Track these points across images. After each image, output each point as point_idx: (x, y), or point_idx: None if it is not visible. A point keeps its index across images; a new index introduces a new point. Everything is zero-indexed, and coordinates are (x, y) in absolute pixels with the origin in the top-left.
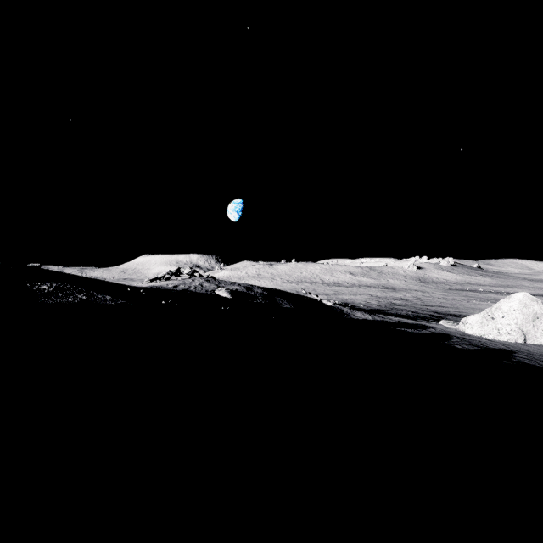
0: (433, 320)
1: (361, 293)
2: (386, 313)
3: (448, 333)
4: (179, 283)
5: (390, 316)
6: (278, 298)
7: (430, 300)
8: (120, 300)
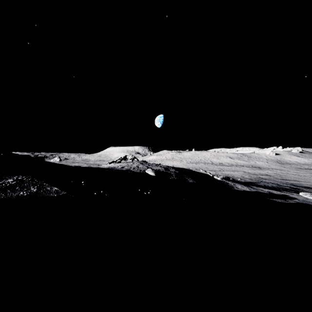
0: (293, 191)
1: (238, 170)
2: (257, 185)
3: (309, 203)
4: (125, 165)
5: (261, 187)
6: (185, 175)
7: (287, 176)
8: (63, 192)
